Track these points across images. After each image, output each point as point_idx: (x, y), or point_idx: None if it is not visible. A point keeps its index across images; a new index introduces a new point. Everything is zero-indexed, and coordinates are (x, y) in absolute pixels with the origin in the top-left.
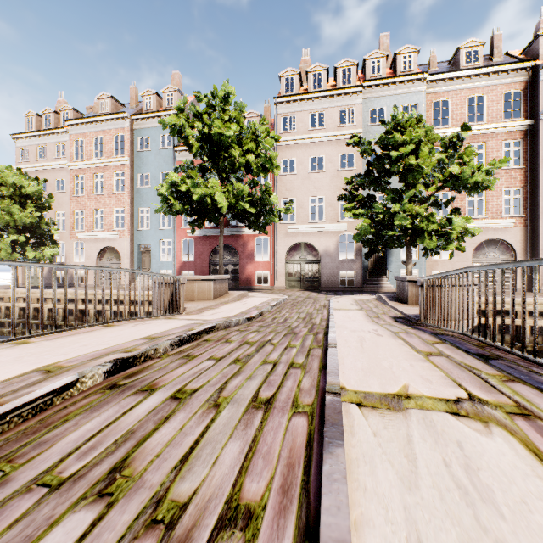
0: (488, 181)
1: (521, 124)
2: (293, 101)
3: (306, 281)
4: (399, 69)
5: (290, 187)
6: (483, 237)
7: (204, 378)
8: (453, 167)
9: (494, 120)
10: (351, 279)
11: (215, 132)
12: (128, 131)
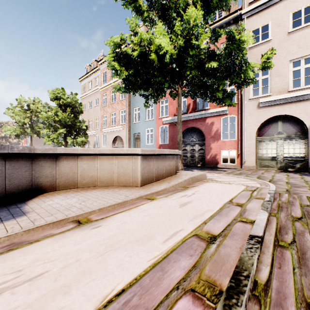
0: None
1: None
2: None
3: (285, 160)
4: None
5: None
6: None
7: None
8: None
9: None
10: None
11: None
12: None
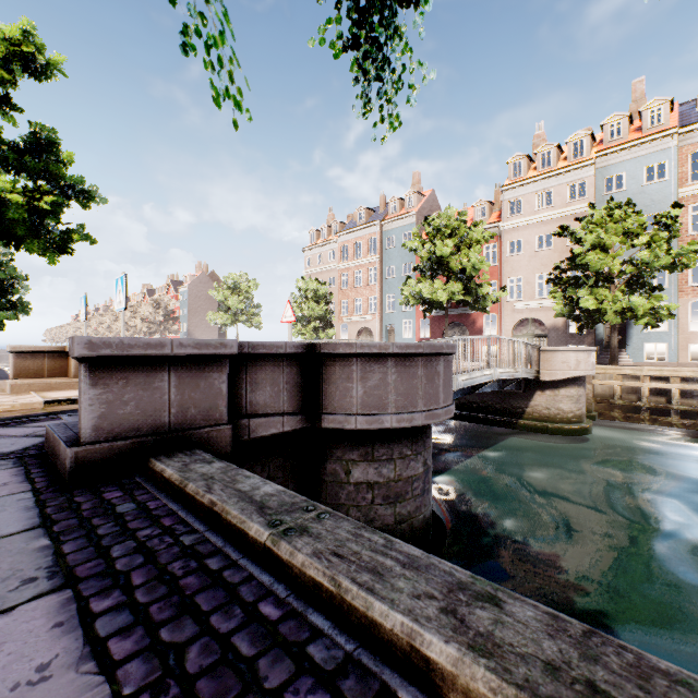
0: (687, 259)
1: None
2: (519, 186)
3: None
4: (644, 126)
5: (516, 267)
6: None
7: None
8: (639, 254)
9: None
10: None
11: (438, 250)
12: (378, 234)
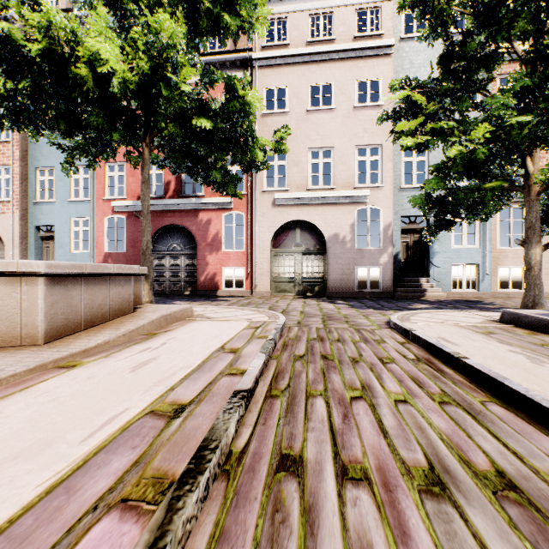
0: None
1: None
2: None
3: (304, 282)
4: None
5: None
6: None
7: None
8: None
9: None
10: (359, 280)
11: None
12: None
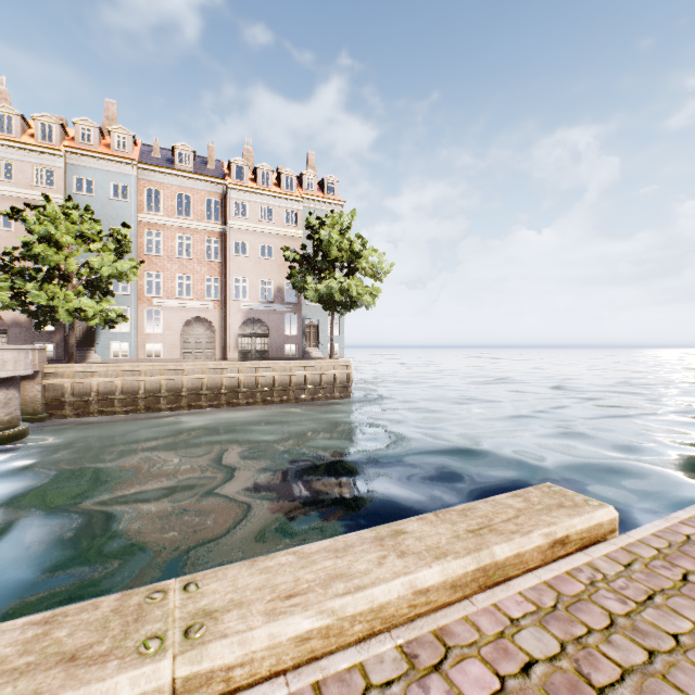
0: (131, 273)
1: (218, 227)
2: None
3: None
4: (113, 145)
5: None
6: (190, 315)
7: None
8: (92, 259)
9: (199, 218)
10: None
11: None
12: None
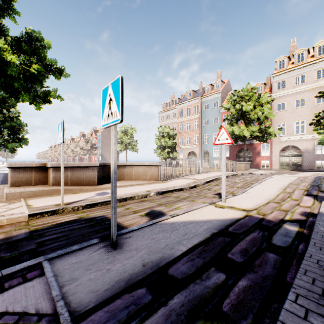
0: None
1: None
2: (284, 73)
3: (292, 166)
4: None
5: (282, 118)
6: None
7: (255, 176)
8: None
9: None
10: None
11: (244, 107)
12: (199, 103)
